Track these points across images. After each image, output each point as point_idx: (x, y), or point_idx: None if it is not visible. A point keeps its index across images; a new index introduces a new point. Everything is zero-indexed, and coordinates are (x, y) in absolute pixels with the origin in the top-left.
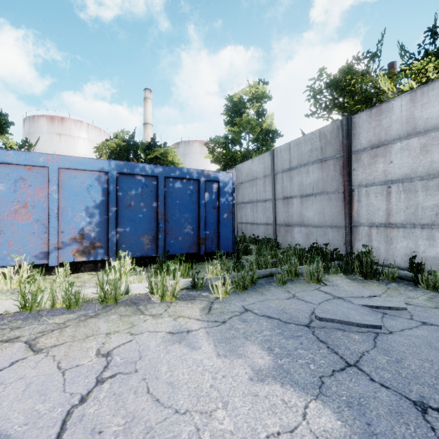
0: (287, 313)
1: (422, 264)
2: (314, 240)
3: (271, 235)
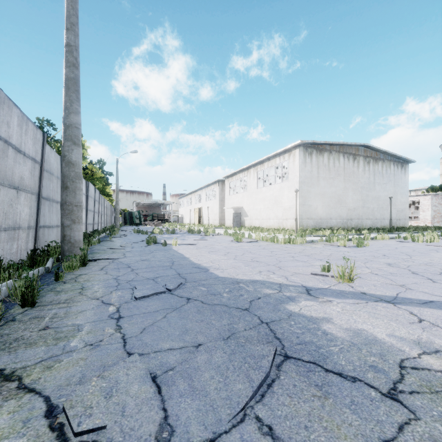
0: (314, 384)
1: None
2: None
3: None
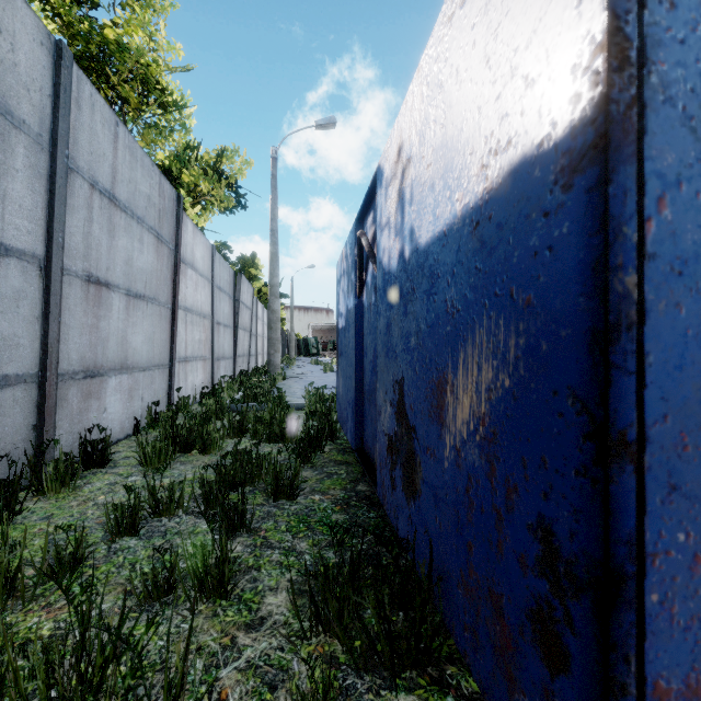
0: None
1: (202, 394)
2: (140, 400)
3: (26, 433)
